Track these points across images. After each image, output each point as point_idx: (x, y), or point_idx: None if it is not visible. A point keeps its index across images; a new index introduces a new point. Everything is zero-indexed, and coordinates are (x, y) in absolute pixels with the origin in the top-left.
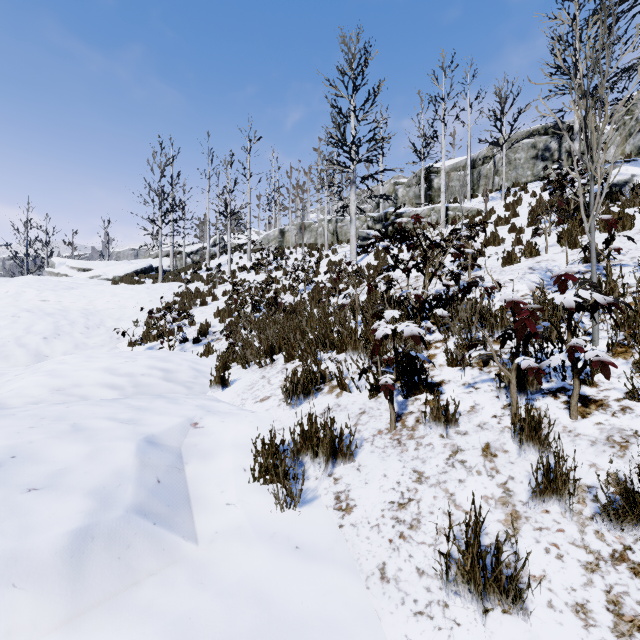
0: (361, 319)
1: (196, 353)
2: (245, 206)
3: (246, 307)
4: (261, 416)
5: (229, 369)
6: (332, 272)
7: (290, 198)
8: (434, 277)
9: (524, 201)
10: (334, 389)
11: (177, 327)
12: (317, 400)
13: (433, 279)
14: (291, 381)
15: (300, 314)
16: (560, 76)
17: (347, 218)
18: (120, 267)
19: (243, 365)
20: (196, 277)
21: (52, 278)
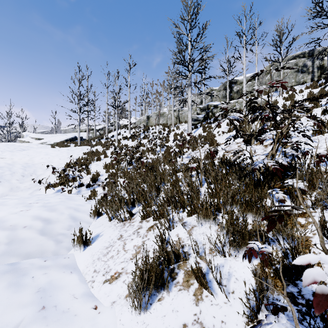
0: (205, 180)
1: (85, 196)
2: (126, 101)
3: (123, 162)
4: (100, 326)
5: (101, 216)
6: (178, 140)
7: (152, 98)
8: (252, 144)
9: (295, 95)
10: (190, 279)
11: (73, 178)
12: (171, 299)
13: (252, 145)
14: (140, 271)
15: (156, 170)
16: (320, 17)
17: (185, 108)
18: (58, 137)
19: (109, 217)
20: (98, 143)
21: (17, 144)
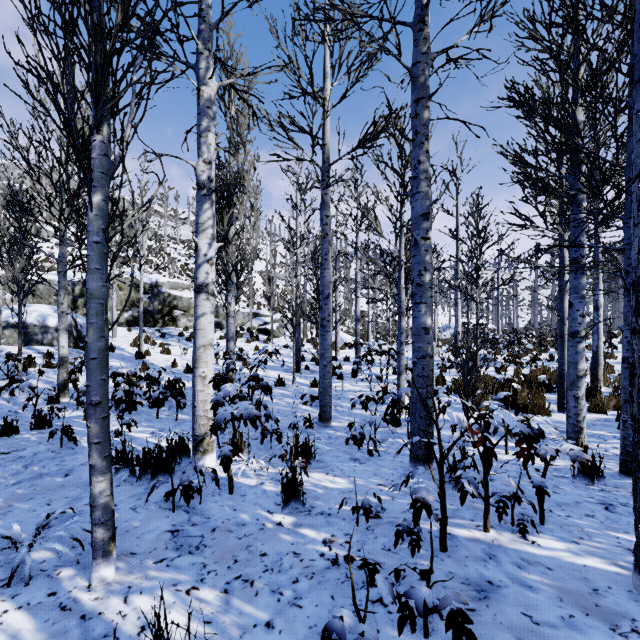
0: None
1: None
2: None
3: None
4: None
5: None
6: None
7: None
8: None
9: None
10: None
11: None
12: None
13: None
14: None
15: None
16: None
17: None
18: None
19: None
20: None
21: None
